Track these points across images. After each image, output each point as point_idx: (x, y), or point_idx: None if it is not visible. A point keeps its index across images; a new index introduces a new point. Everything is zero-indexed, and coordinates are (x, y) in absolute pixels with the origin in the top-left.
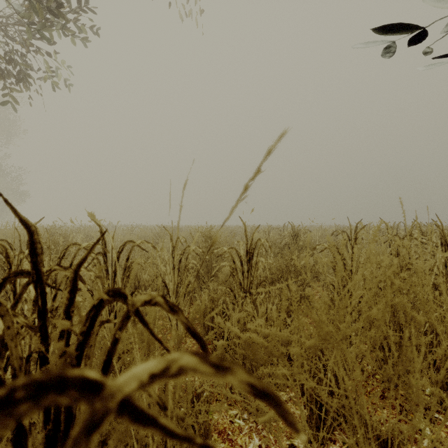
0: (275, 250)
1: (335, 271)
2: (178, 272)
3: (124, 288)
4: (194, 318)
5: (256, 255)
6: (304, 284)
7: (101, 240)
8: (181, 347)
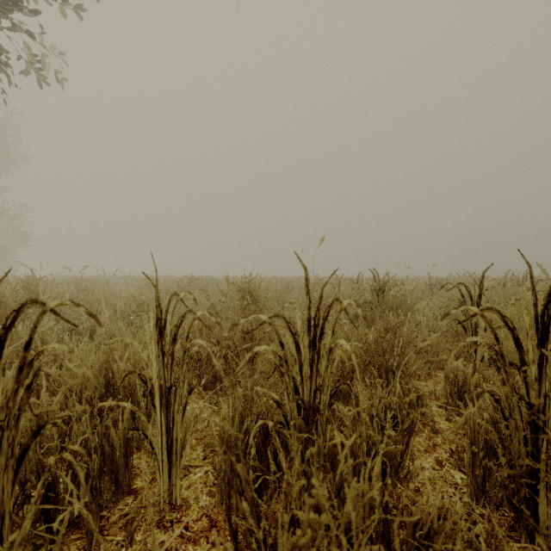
0: (350, 312)
1: (497, 366)
2: (172, 363)
3: (17, 414)
4: (211, 445)
5: (329, 329)
6: (407, 374)
7: None
8: None
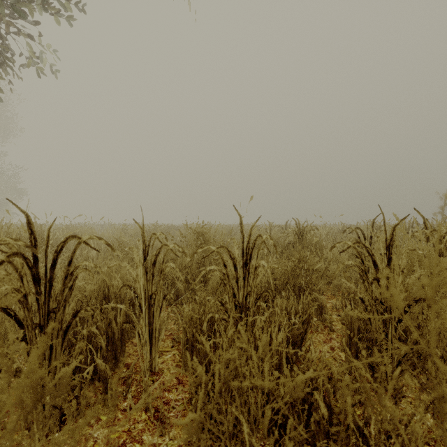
0: (278, 250)
1: (363, 279)
2: (152, 279)
3: (64, 304)
4: (177, 336)
5: (256, 256)
6: (314, 291)
7: (29, 235)
8: (148, 388)
